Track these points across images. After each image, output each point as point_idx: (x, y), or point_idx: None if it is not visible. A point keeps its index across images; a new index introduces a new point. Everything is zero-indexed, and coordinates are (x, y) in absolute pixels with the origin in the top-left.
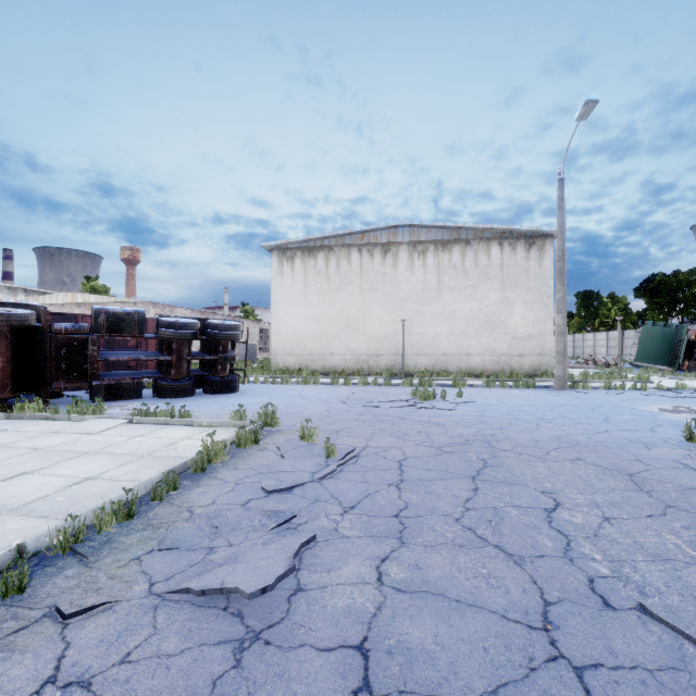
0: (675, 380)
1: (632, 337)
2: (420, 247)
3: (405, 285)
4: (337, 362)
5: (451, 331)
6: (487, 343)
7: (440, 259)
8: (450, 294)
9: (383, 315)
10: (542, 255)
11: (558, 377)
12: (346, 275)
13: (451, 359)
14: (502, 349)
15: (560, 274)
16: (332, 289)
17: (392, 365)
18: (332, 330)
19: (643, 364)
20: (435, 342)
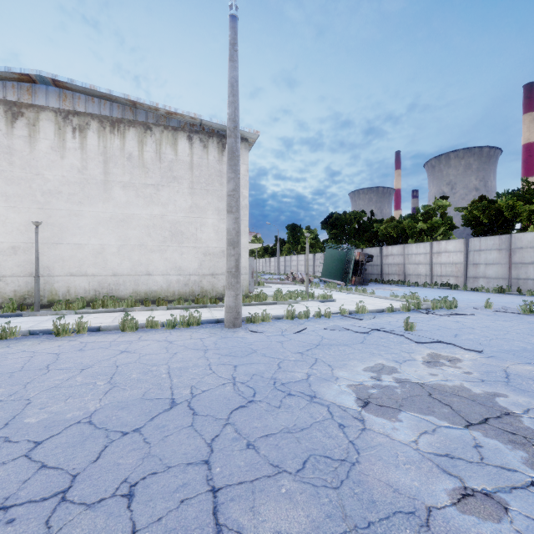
0: (350, 295)
1: (320, 258)
2: (76, 120)
3: (50, 172)
4: None
5: (125, 242)
6: (174, 259)
7: (109, 143)
8: (123, 192)
9: (9, 214)
10: None
11: (228, 309)
12: None
13: (125, 280)
14: (192, 267)
15: (231, 155)
16: None
17: (26, 292)
18: None
19: (326, 280)
20: (100, 256)
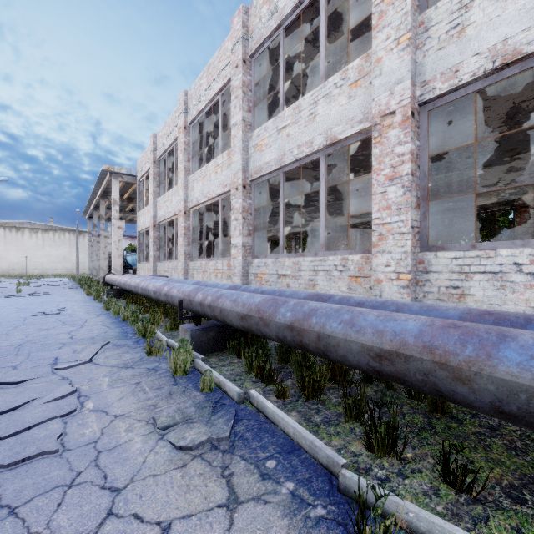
0: None
1: None
2: (35, 230)
3: (28, 243)
4: None
5: (49, 261)
6: (64, 265)
7: (44, 235)
8: (49, 248)
9: (17, 254)
10: (85, 237)
11: (76, 274)
12: None
13: (49, 271)
14: (70, 267)
15: (77, 248)
16: None
17: (21, 273)
18: None
19: None
20: (42, 264)
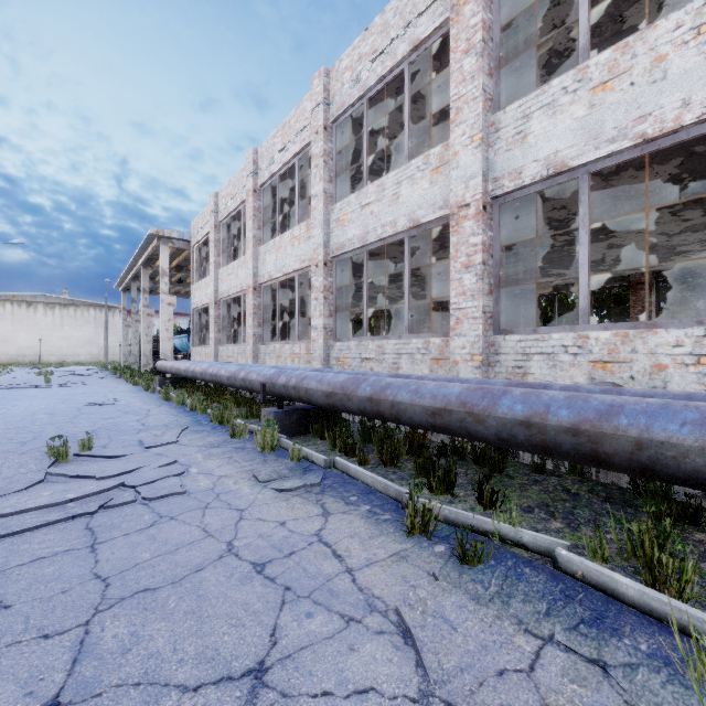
0: None
1: None
2: (51, 305)
3: (42, 322)
4: None
5: (69, 345)
6: (88, 350)
7: (63, 312)
8: (69, 328)
9: (28, 336)
10: (115, 315)
11: (105, 362)
12: (2, 315)
13: (69, 357)
14: (96, 353)
15: (106, 328)
16: None
17: (34, 361)
18: None
19: None
20: (60, 349)
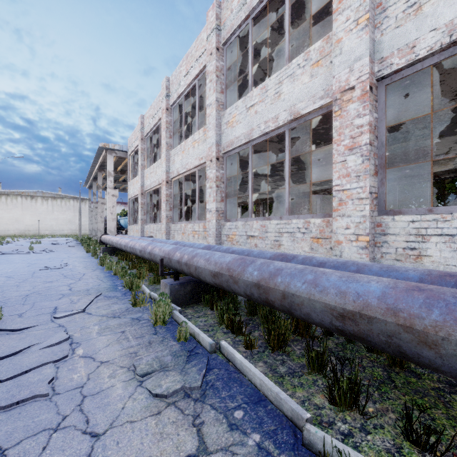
0: None
1: None
2: (46, 198)
3: (40, 209)
4: (11, 233)
5: (57, 223)
6: (69, 227)
7: (53, 202)
8: (57, 213)
9: (31, 218)
10: (86, 204)
11: (79, 235)
12: (15, 204)
13: (57, 231)
14: (74, 229)
15: (80, 212)
16: (9, 209)
17: (35, 234)
18: (9, 222)
19: None
20: (52, 226)
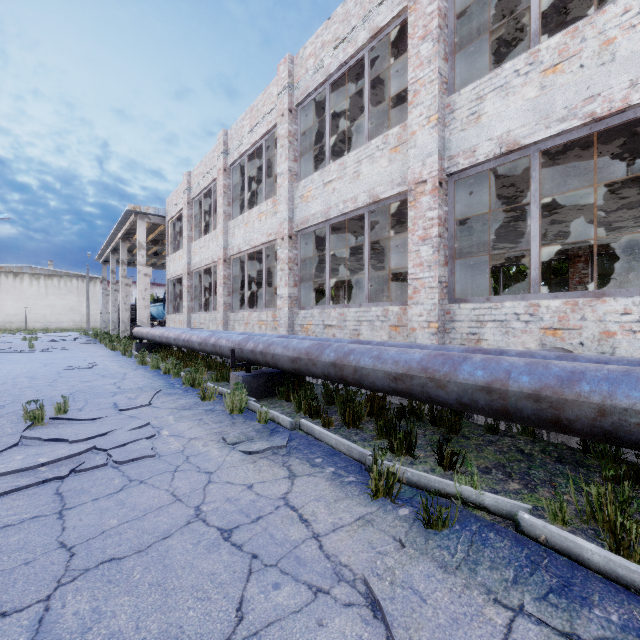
0: None
1: None
2: (36, 276)
3: (28, 292)
4: None
5: (53, 312)
6: (71, 317)
7: (48, 282)
8: (53, 297)
9: (15, 305)
10: (96, 285)
11: (87, 328)
12: None
13: (53, 324)
14: (78, 320)
15: (87, 297)
16: None
17: (20, 327)
18: None
19: None
20: (45, 317)
